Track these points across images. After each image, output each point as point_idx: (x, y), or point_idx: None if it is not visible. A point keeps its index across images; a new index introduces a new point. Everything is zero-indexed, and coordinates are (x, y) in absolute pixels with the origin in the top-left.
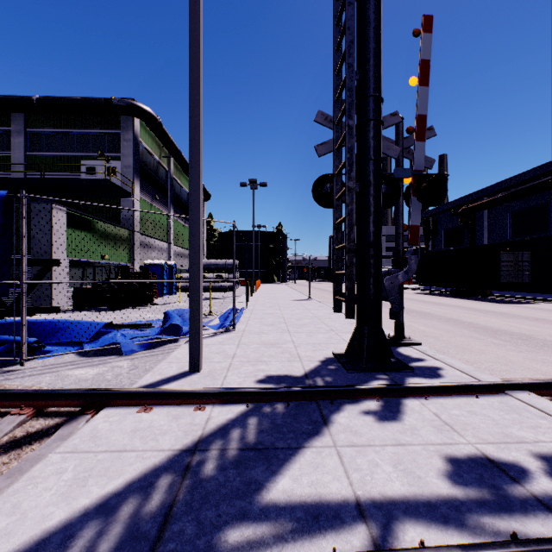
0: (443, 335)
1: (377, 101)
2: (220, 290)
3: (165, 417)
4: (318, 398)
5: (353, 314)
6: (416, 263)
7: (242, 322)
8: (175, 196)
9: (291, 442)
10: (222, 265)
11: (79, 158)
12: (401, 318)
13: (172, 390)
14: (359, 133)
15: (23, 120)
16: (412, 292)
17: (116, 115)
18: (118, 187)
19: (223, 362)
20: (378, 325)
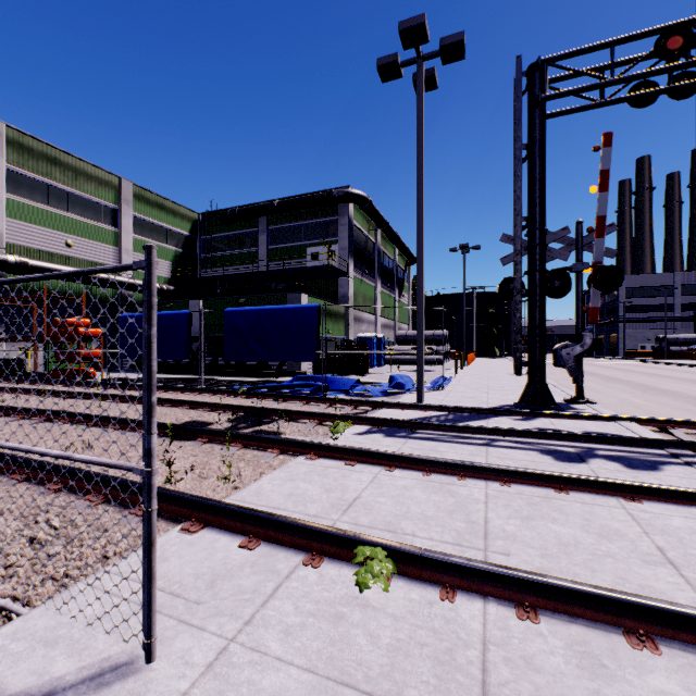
0: (652, 406)
1: (541, 231)
2: (427, 363)
3: (411, 412)
4: (488, 414)
5: (520, 373)
6: (590, 338)
7: (450, 386)
8: (381, 266)
9: (467, 420)
10: (429, 336)
11: (305, 246)
12: (580, 383)
13: (412, 403)
14: (528, 253)
15: (266, 221)
16: None
17: (335, 204)
18: (337, 269)
19: (436, 401)
20: (541, 382)
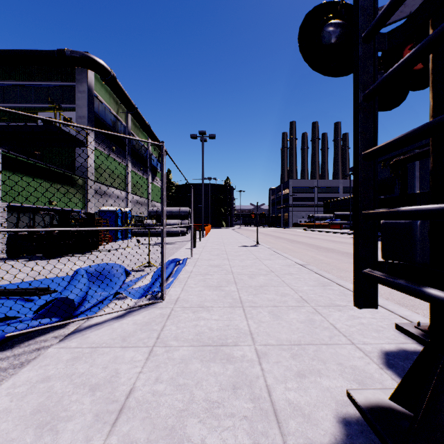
0: None
1: None
2: (173, 234)
3: None
4: None
5: None
6: None
7: (180, 280)
8: (133, 150)
9: None
10: (176, 212)
11: (36, 109)
12: None
13: None
14: None
15: None
16: (349, 237)
17: (70, 66)
18: (70, 135)
19: None
20: None
